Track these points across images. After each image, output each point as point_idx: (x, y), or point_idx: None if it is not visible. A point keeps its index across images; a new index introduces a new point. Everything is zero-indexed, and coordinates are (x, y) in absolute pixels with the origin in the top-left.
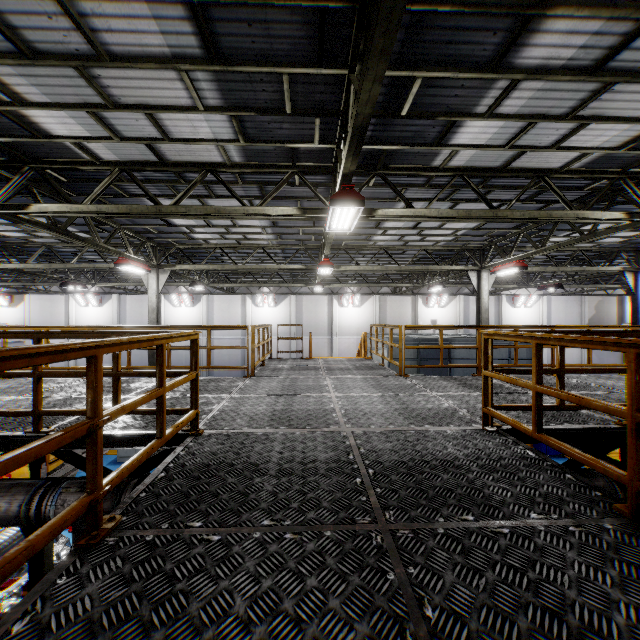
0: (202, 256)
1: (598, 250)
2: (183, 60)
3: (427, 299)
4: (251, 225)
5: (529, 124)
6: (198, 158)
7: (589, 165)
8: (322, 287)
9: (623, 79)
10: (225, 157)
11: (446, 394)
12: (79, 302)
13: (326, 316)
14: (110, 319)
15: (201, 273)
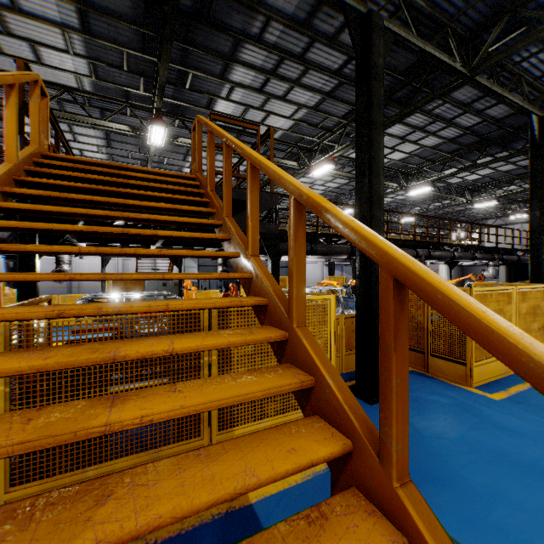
0: None
1: None
2: (67, 27)
3: None
4: (89, 143)
5: (246, 108)
6: (59, 81)
7: (282, 138)
8: None
9: (272, 97)
10: (80, 85)
11: None
12: None
13: None
14: None
15: None
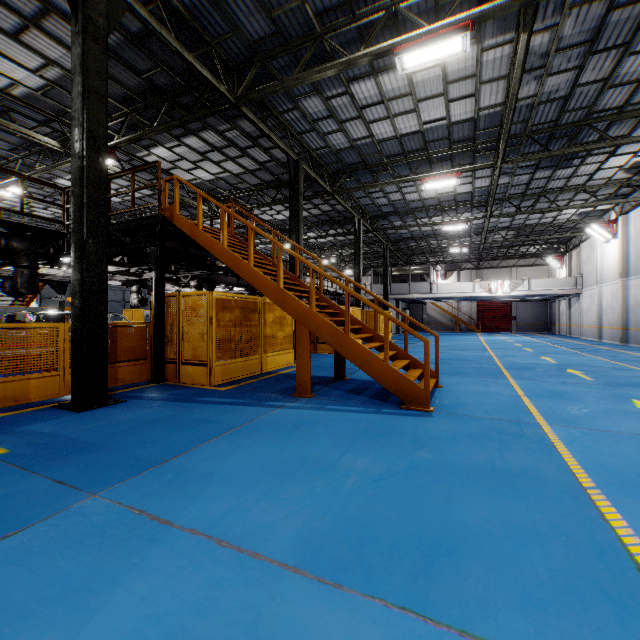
0: None
1: None
2: (57, 64)
3: None
4: None
5: (181, 159)
6: None
7: (197, 184)
8: None
9: (209, 160)
10: (12, 89)
11: None
12: None
13: None
14: None
15: None
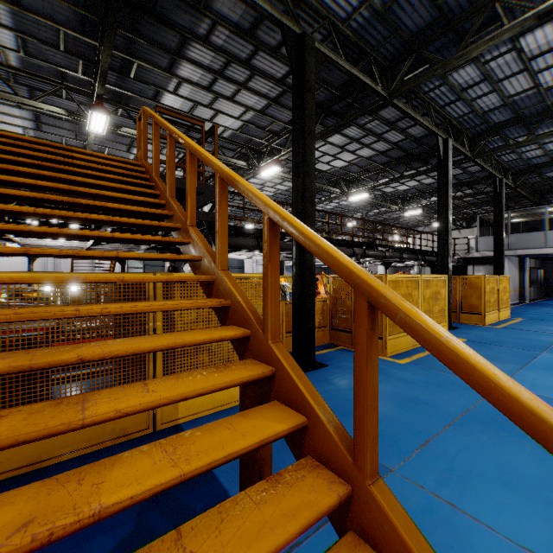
0: None
1: None
2: None
3: None
4: (13, 123)
5: (195, 105)
6: None
7: (231, 137)
8: None
9: (220, 97)
10: (5, 58)
11: None
12: None
13: None
14: None
15: None
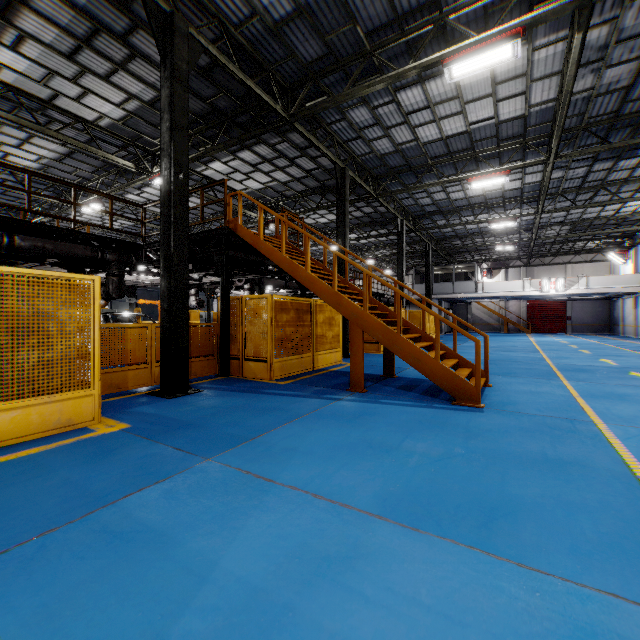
0: None
1: None
2: (137, 98)
3: None
4: (34, 152)
5: (235, 171)
6: (76, 112)
7: (248, 193)
8: None
9: (260, 171)
10: (99, 121)
11: None
12: None
13: None
14: None
15: None
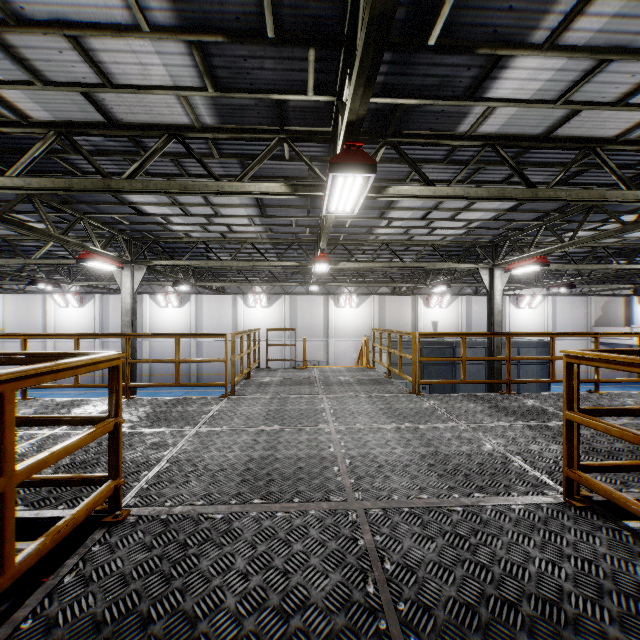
0: (185, 252)
1: (620, 246)
2: None
3: (428, 299)
4: (236, 214)
5: (599, 64)
6: (157, 118)
7: None
8: (318, 286)
9: None
10: (192, 115)
11: (481, 425)
12: (58, 302)
13: (322, 317)
14: (92, 320)
15: (186, 271)
